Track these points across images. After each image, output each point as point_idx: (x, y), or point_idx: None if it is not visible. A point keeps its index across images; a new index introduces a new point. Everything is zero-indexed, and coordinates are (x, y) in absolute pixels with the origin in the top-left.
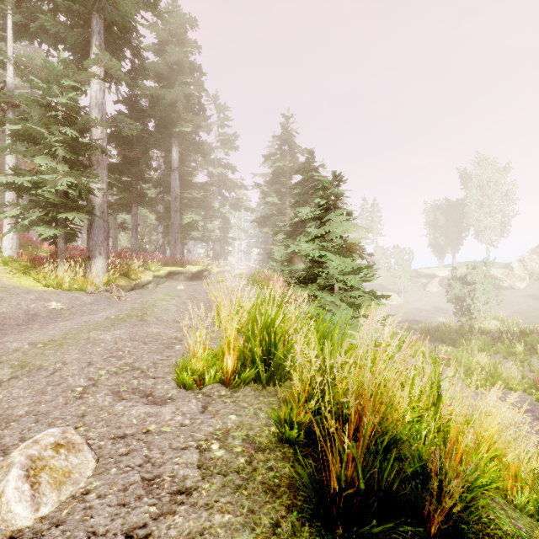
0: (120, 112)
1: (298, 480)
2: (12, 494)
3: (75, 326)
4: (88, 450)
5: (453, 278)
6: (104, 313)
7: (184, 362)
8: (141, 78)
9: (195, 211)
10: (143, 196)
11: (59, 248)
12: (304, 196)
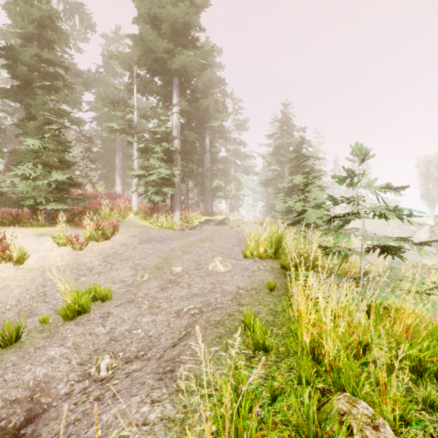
0: (180, 123)
1: (286, 266)
2: (219, 265)
3: (187, 241)
4: (228, 263)
5: (434, 225)
6: (193, 238)
7: (245, 249)
8: (193, 103)
9: (220, 178)
10: (192, 172)
11: (159, 206)
12: (297, 168)
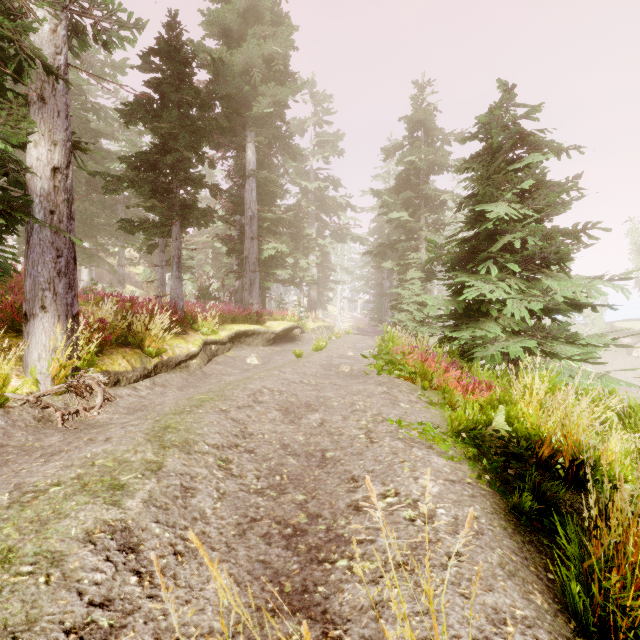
0: (146, 58)
1: None
2: None
3: None
4: None
5: None
6: None
7: None
8: None
9: (281, 240)
10: (187, 205)
11: None
12: (498, 176)
